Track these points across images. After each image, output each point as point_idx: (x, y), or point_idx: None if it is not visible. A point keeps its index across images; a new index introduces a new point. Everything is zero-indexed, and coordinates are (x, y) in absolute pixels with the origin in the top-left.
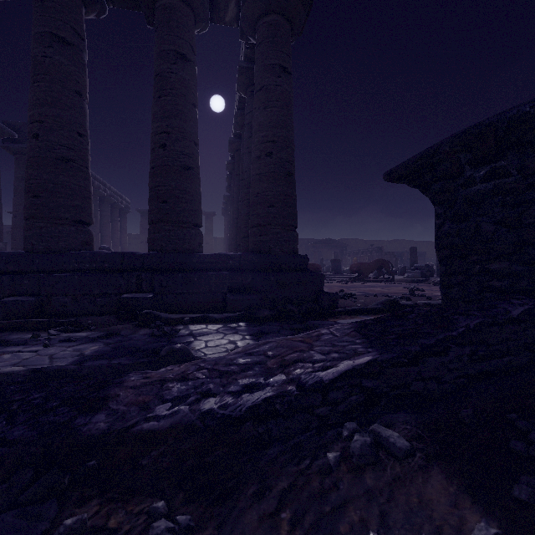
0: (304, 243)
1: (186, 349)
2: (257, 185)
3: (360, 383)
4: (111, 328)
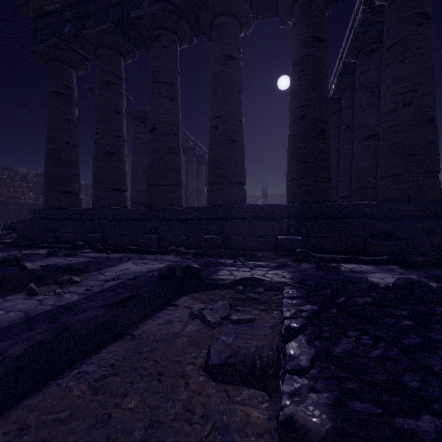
0: None
1: (424, 281)
2: (392, 137)
3: None
4: (277, 260)
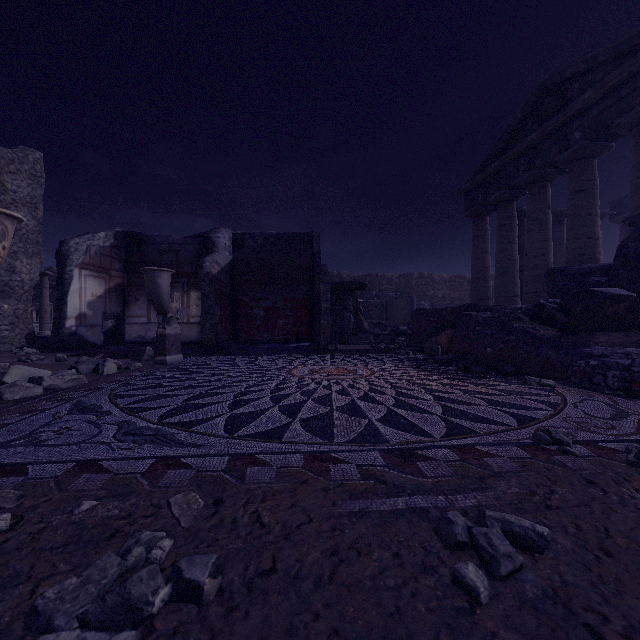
0: None
1: None
2: None
3: None
4: None
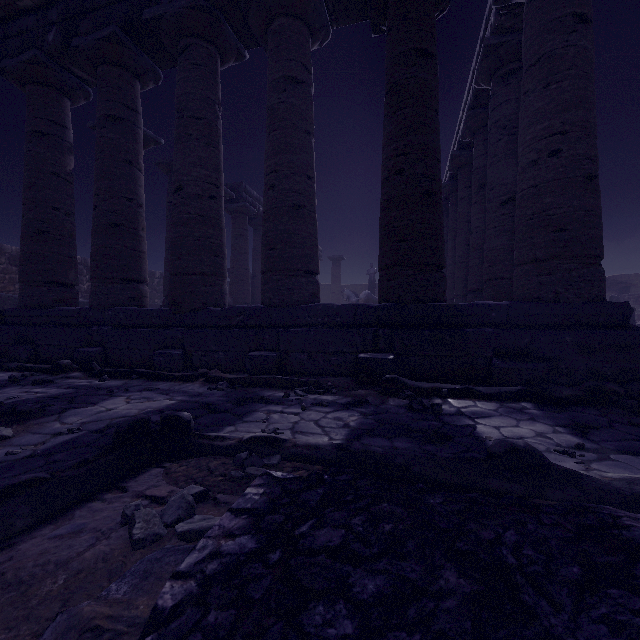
0: None
1: (535, 449)
2: (533, 203)
3: None
4: (353, 393)
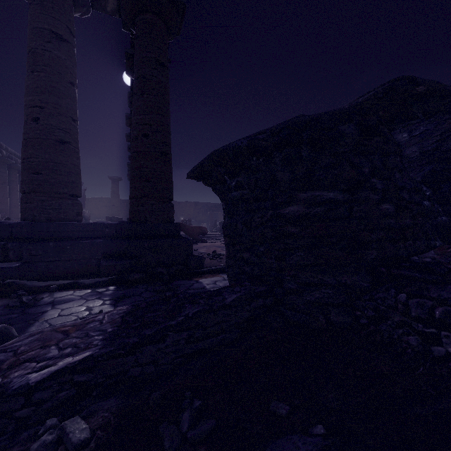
0: (203, 206)
1: (7, 329)
2: (135, 162)
3: (72, 379)
4: None
